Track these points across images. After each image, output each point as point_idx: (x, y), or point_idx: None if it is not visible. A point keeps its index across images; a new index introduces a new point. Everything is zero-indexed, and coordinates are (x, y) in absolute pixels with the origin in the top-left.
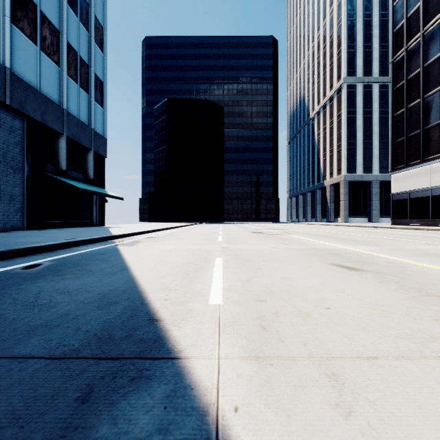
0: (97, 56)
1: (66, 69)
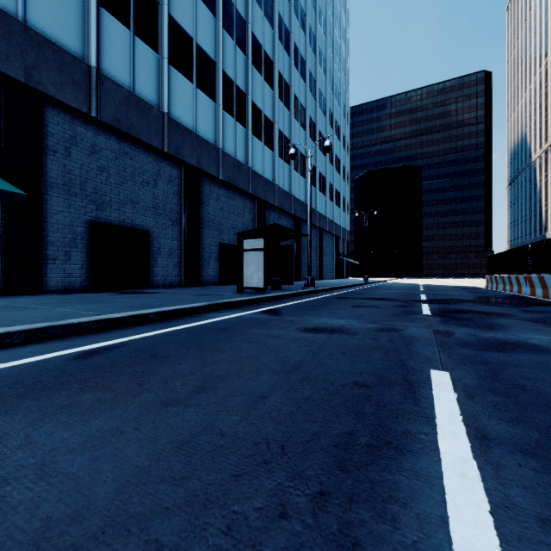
0: (347, 189)
1: (342, 208)
